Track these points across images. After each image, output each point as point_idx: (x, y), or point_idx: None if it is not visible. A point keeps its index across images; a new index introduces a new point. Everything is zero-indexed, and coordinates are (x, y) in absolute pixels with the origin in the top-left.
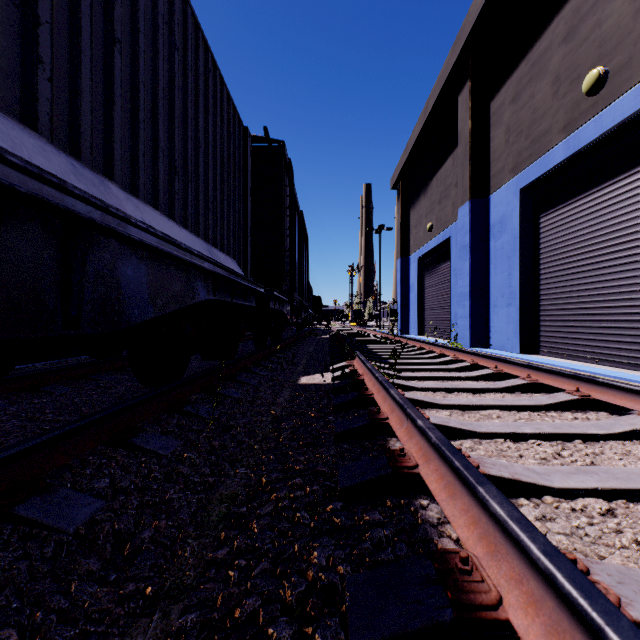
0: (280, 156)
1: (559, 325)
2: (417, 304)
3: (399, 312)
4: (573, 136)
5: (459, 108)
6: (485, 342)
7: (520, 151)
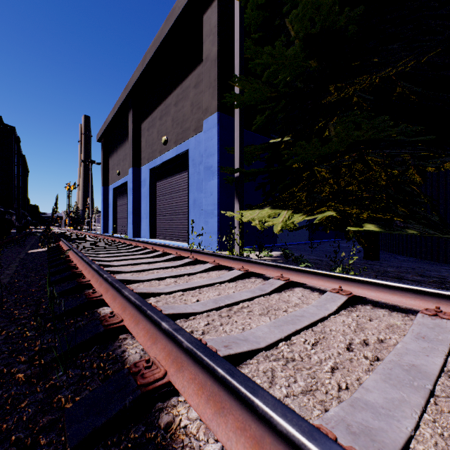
0: (12, 134)
1: (161, 226)
2: (113, 215)
3: (102, 220)
4: (162, 156)
5: (129, 119)
6: (140, 235)
7: (150, 153)
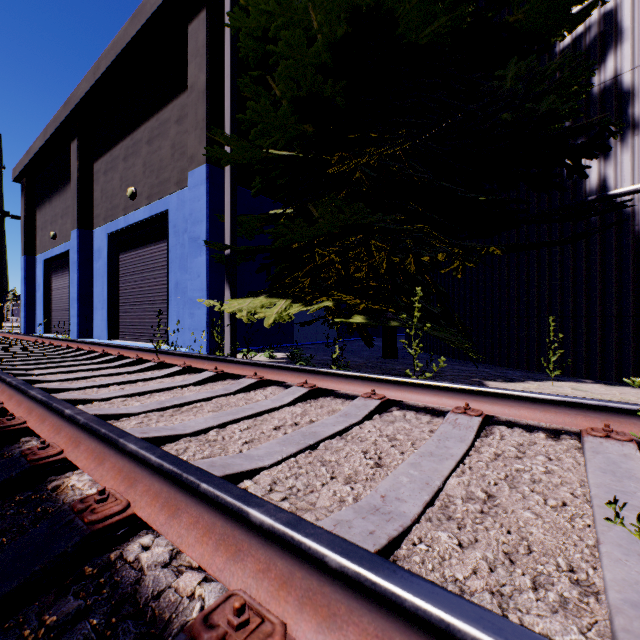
0: None
1: (127, 321)
2: (44, 304)
3: (23, 311)
4: (127, 216)
5: (72, 153)
6: (91, 334)
7: (108, 209)
